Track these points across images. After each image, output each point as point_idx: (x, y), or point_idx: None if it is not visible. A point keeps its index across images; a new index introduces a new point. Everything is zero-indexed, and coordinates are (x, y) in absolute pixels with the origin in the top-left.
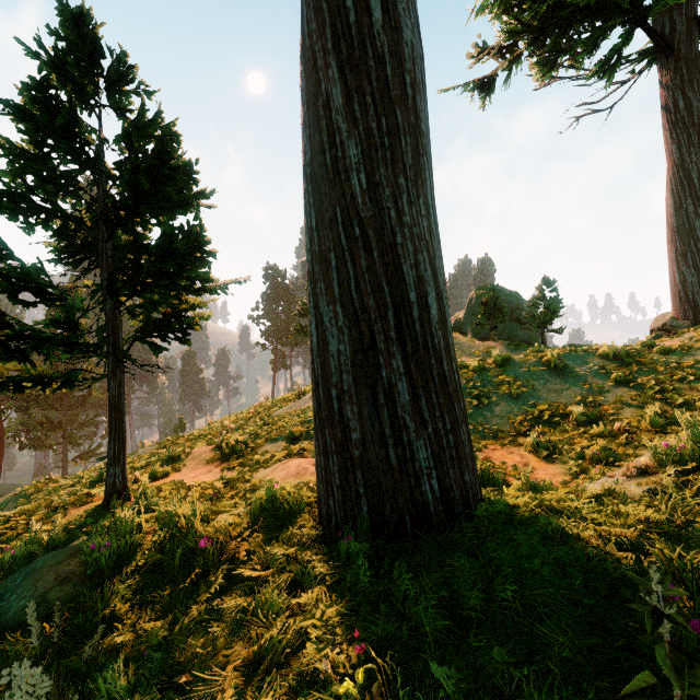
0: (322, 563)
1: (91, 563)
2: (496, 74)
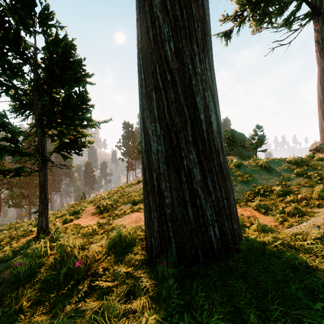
0: (147, 279)
1: (16, 273)
2: (233, 28)
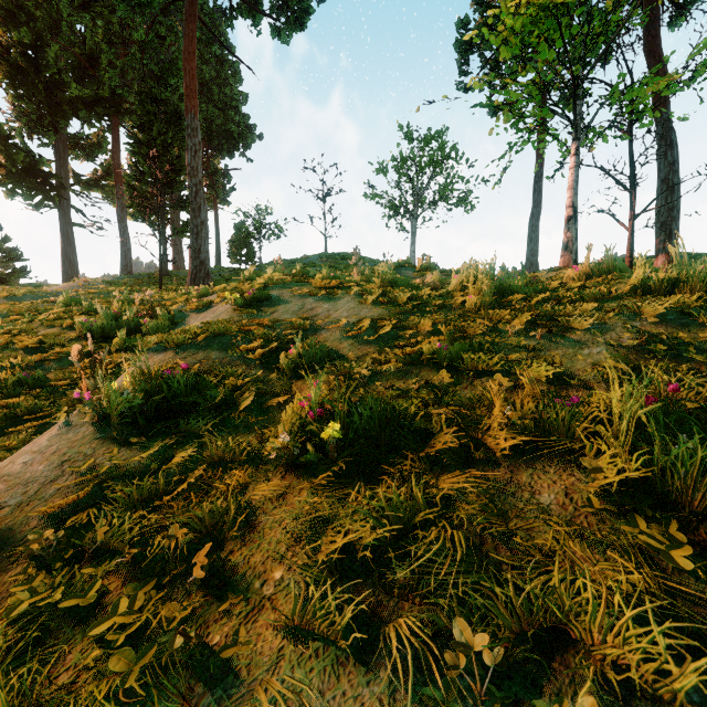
0: None
1: None
2: None
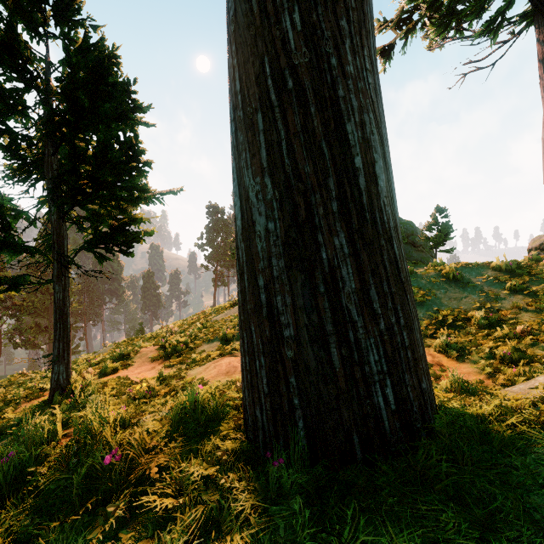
0: (245, 493)
1: None
2: (395, 42)
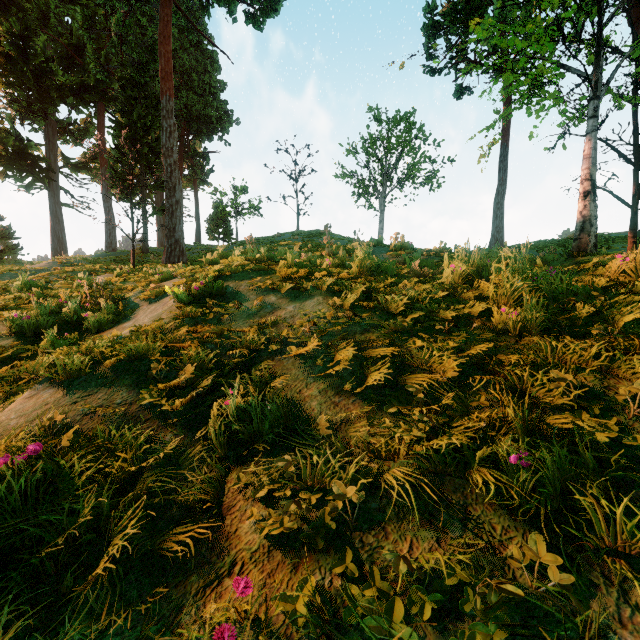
0: None
1: None
2: None
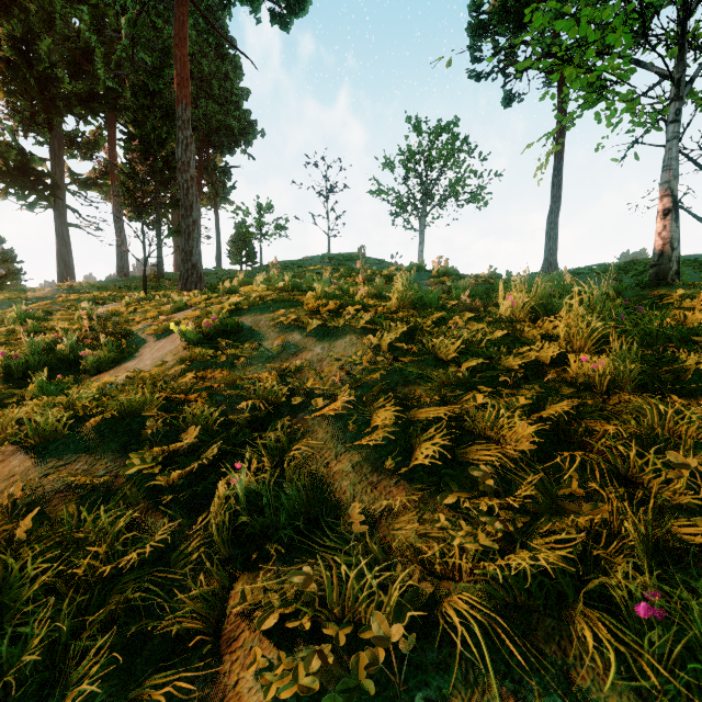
0: None
1: None
2: None
